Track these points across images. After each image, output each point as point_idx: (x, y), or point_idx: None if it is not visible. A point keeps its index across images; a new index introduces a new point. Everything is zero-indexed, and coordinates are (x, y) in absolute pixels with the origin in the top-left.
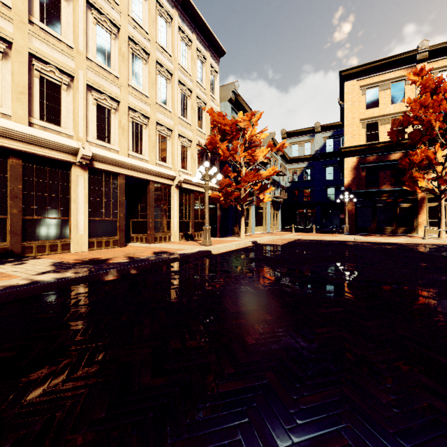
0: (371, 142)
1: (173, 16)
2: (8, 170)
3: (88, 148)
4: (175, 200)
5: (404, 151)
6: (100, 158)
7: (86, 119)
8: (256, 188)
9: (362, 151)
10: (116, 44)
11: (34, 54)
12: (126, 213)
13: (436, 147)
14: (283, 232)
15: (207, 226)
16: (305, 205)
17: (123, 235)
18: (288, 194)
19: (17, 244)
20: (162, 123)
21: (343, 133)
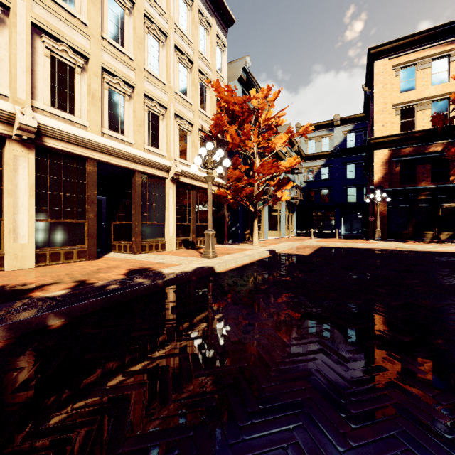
0: (406, 131)
1: None
2: None
3: (30, 114)
4: (171, 198)
5: (449, 140)
6: (54, 132)
7: (32, 75)
8: (273, 184)
9: (396, 142)
10: None
11: None
12: (106, 214)
13: None
14: (300, 238)
15: (209, 231)
16: (323, 207)
17: (95, 243)
18: (304, 195)
19: None
20: (152, 96)
21: (366, 126)
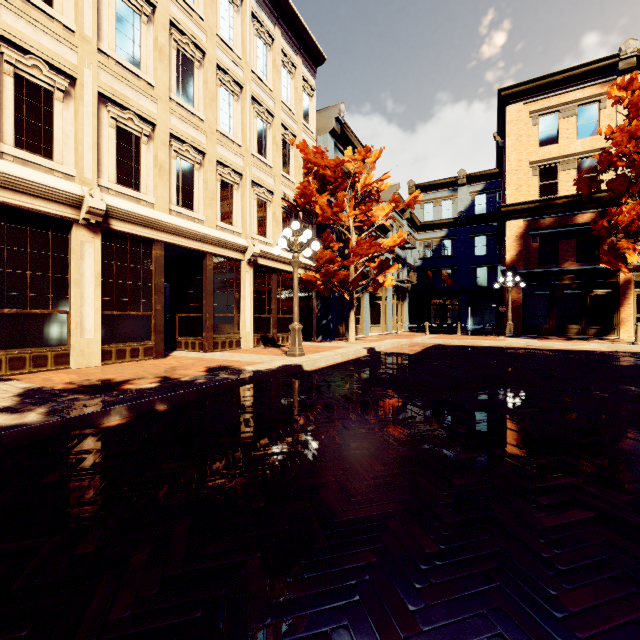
0: (546, 196)
1: None
2: None
3: (99, 196)
4: (247, 284)
5: (599, 209)
6: (121, 213)
7: (98, 149)
8: (373, 266)
9: (533, 210)
10: (151, 32)
11: (3, 34)
12: (170, 304)
13: None
14: (412, 334)
15: (296, 325)
16: (444, 293)
17: (162, 338)
18: (419, 277)
19: None
20: (226, 162)
21: (500, 186)
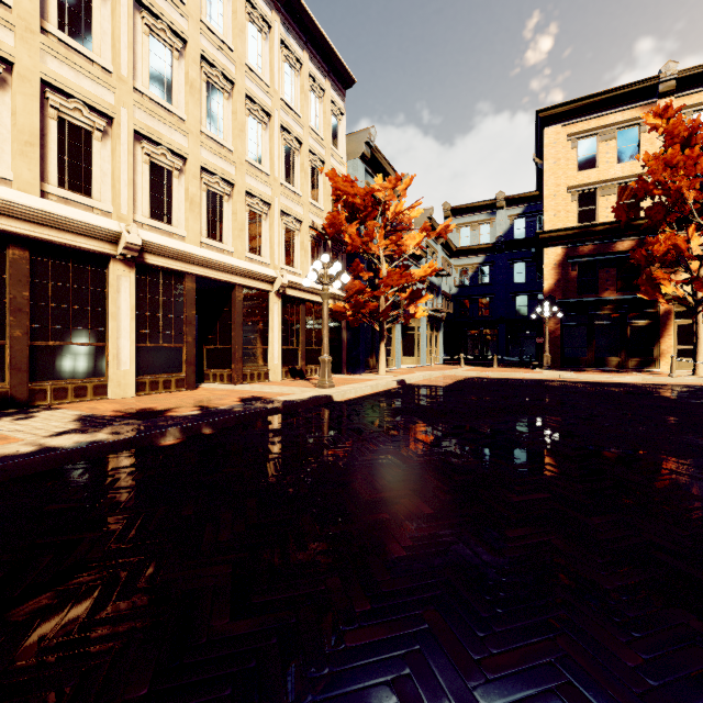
0: (585, 223)
1: (272, 23)
2: (6, 267)
3: (136, 232)
4: (275, 316)
5: (638, 237)
6: (155, 248)
7: (132, 185)
8: (404, 297)
9: (572, 237)
10: (182, 66)
11: (49, 81)
12: (198, 336)
13: (689, 231)
14: (447, 366)
15: (325, 357)
16: (481, 323)
17: (193, 370)
18: (454, 305)
19: (21, 386)
20: (254, 192)
21: (541, 209)
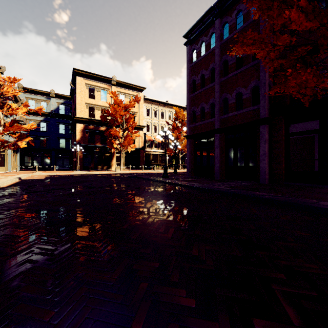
0: (91, 117)
1: None
2: None
3: None
4: None
5: (107, 127)
6: None
7: None
8: (15, 136)
9: (87, 121)
10: None
11: None
12: None
13: (119, 129)
14: (25, 171)
15: None
16: (42, 150)
17: None
18: None
19: None
20: None
21: (71, 104)
